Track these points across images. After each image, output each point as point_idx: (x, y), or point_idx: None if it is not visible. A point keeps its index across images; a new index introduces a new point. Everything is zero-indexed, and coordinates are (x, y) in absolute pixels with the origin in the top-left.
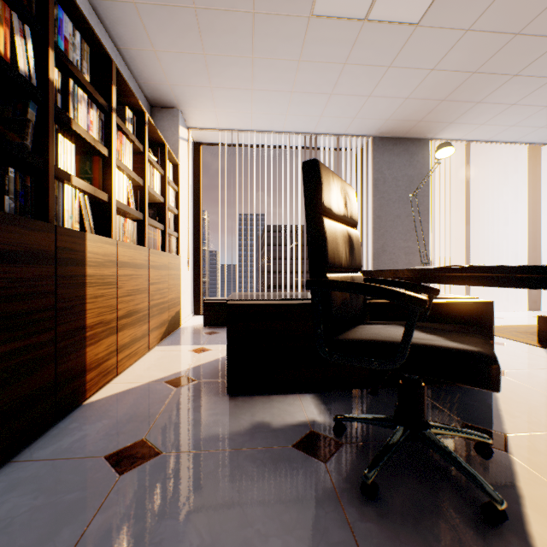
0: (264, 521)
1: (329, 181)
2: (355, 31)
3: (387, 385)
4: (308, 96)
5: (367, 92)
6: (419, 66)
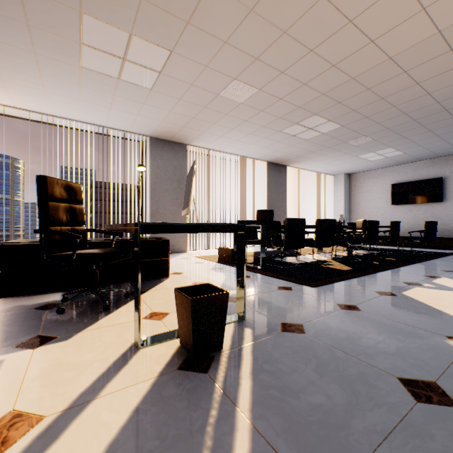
0: (2, 327)
1: (54, 184)
2: (114, 82)
3: (113, 283)
4: (93, 105)
5: (136, 113)
6: (162, 108)
